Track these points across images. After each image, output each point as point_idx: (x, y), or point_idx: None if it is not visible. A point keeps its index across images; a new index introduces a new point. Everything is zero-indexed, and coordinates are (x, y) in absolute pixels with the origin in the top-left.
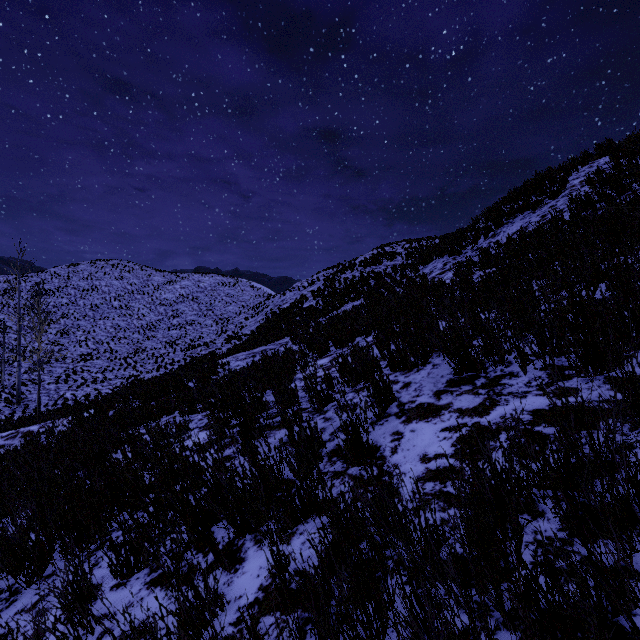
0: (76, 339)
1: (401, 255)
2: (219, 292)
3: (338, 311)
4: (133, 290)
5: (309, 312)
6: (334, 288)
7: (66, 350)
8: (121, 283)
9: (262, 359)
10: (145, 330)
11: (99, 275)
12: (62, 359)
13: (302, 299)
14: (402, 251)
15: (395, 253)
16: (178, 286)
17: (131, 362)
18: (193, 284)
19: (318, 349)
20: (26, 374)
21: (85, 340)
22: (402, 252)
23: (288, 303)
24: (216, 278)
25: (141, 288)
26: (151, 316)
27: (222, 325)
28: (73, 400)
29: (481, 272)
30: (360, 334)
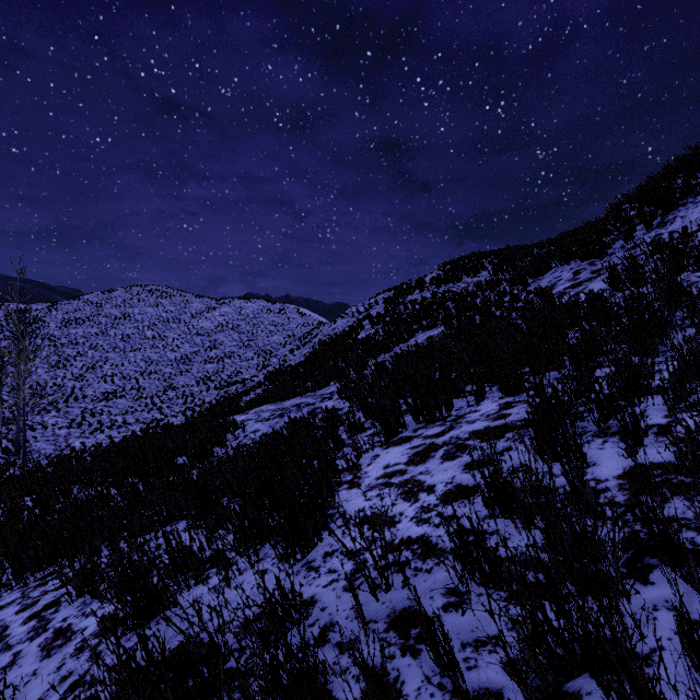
0: (102, 374)
1: (486, 269)
2: (262, 320)
3: (406, 344)
4: (168, 318)
5: (366, 345)
6: (398, 313)
7: (89, 387)
8: (156, 310)
9: (288, 427)
10: (179, 364)
11: (133, 302)
12: (82, 398)
13: (357, 327)
14: (487, 264)
15: (478, 267)
16: (217, 313)
17: (158, 402)
18: (234, 311)
19: (383, 425)
20: (39, 415)
21: (111, 375)
22: (487, 265)
23: (340, 332)
24: (260, 304)
25: (177, 316)
26: (186, 347)
27: (264, 358)
28: (80, 451)
29: (688, 276)
30: (460, 393)
